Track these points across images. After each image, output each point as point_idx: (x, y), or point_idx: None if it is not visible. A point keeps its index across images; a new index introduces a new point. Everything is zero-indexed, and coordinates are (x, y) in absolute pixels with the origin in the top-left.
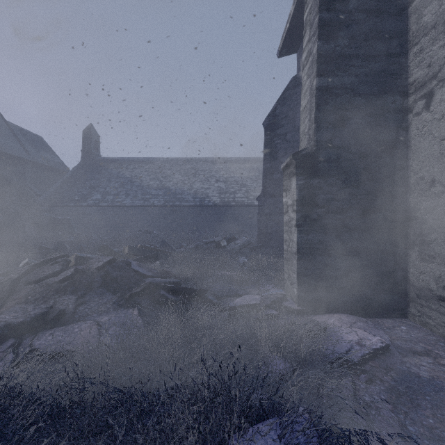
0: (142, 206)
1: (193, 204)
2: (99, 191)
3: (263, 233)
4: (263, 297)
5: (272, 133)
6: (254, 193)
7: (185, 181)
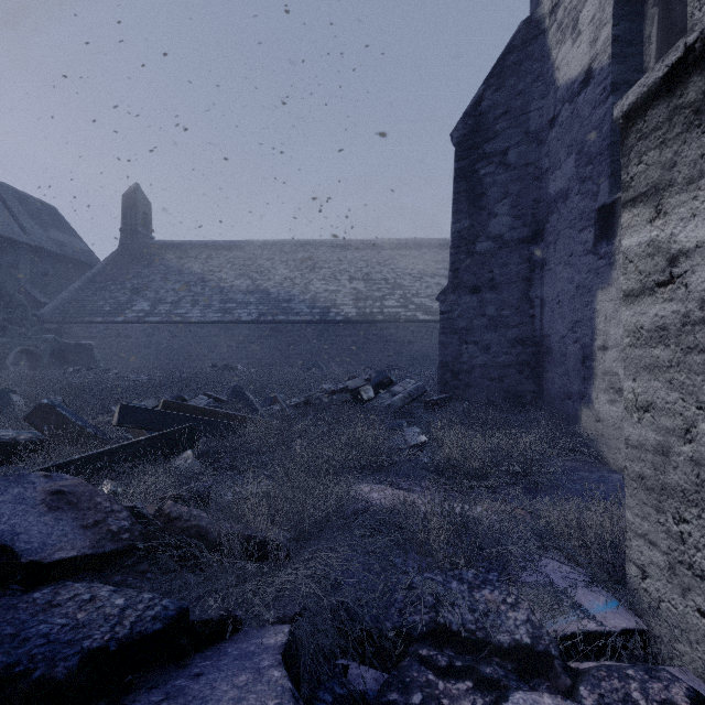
0: (219, 322)
1: (309, 319)
2: (147, 297)
3: (453, 370)
4: None
5: (474, 154)
6: (416, 299)
7: (295, 279)
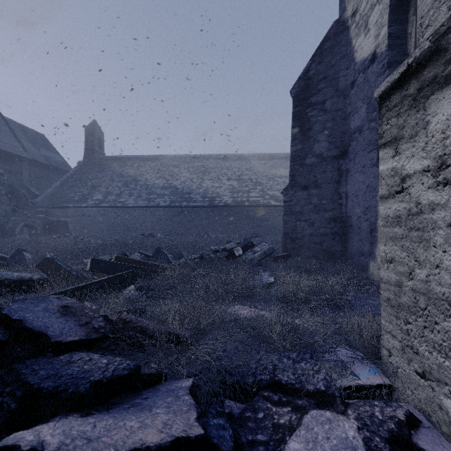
0: (146, 206)
1: (202, 205)
2: (101, 191)
3: (291, 238)
4: (357, 418)
5: (304, 103)
6: (270, 192)
7: (193, 179)
